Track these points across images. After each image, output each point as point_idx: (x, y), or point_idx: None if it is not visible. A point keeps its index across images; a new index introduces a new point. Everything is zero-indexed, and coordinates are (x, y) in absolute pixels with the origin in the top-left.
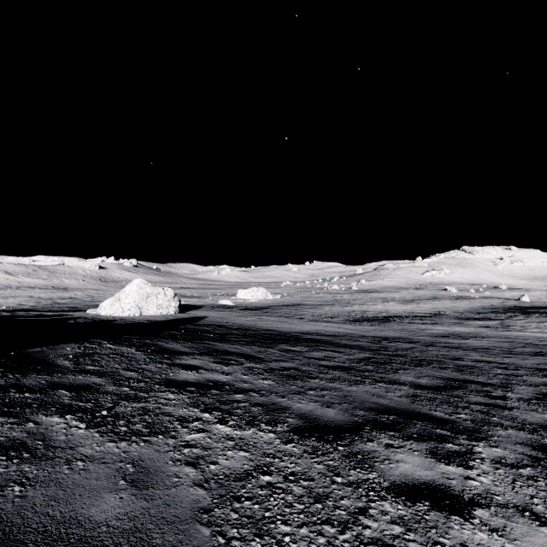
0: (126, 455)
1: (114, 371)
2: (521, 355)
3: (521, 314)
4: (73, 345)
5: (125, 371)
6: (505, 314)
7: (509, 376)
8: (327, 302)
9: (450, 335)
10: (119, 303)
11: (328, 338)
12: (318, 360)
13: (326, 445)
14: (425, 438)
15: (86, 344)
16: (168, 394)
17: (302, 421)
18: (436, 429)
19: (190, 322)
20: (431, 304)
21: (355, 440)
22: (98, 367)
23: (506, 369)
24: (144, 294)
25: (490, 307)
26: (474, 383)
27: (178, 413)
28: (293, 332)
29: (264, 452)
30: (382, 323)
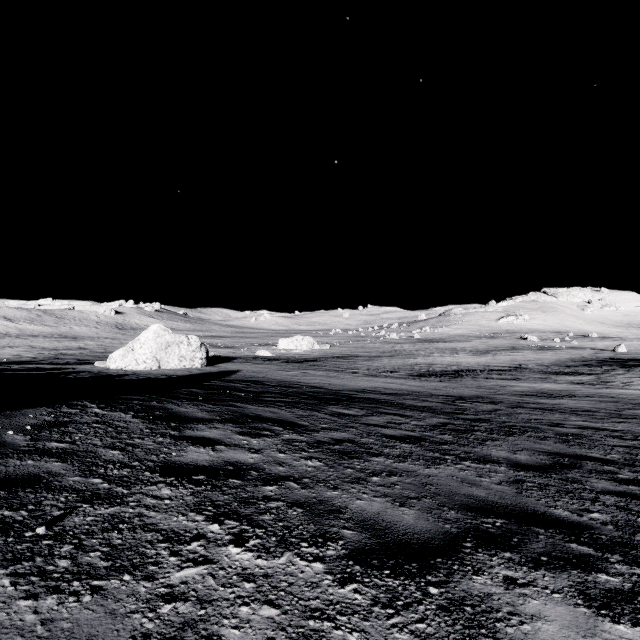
0: (45, 632)
1: (90, 450)
2: (635, 420)
3: (620, 368)
4: (42, 410)
5: (105, 449)
6: (600, 368)
7: (631, 449)
8: (385, 353)
9: (539, 393)
10: (132, 354)
11: (389, 398)
12: (379, 427)
13: (410, 585)
14: (560, 562)
15: (64, 409)
16: (162, 488)
17: (365, 535)
18: (570, 543)
19: (218, 377)
20: (509, 356)
21: (455, 572)
22: (67, 445)
23: (623, 439)
24: (163, 343)
25: (580, 359)
26: (590, 459)
27: (168, 524)
28: (345, 389)
29: (305, 606)
30: (453, 378)
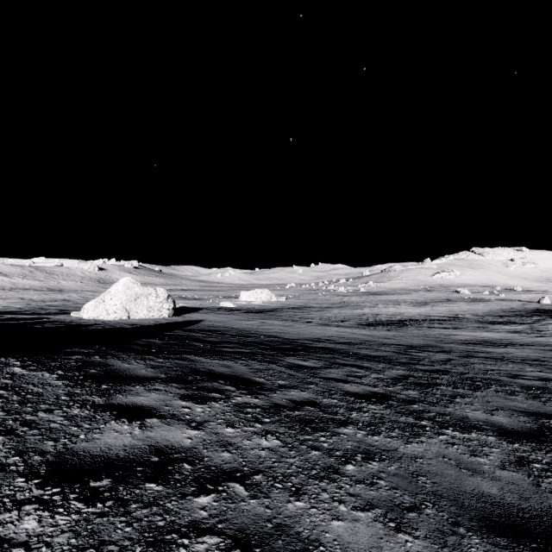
0: None
1: None
2: None
3: (550, 318)
4: None
5: None
6: (531, 318)
7: None
8: (335, 304)
9: (482, 342)
10: (103, 305)
11: (344, 347)
12: (340, 382)
13: None
14: None
15: None
16: (26, 515)
17: None
18: None
19: (181, 327)
20: (446, 307)
21: None
22: None
23: None
24: (132, 295)
25: (510, 310)
26: None
27: None
28: (301, 338)
29: None
30: (399, 327)
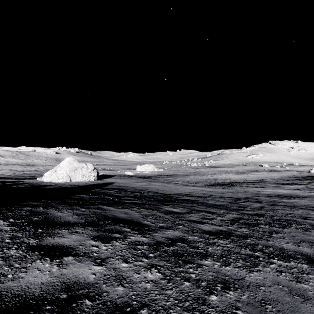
0: None
1: None
2: None
3: None
4: None
5: None
6: (306, 181)
7: None
8: (191, 173)
9: (279, 195)
10: (55, 174)
11: (198, 199)
12: (198, 223)
13: None
14: None
15: None
16: None
17: None
18: None
19: (101, 187)
20: (255, 174)
21: None
22: None
23: None
24: (72, 167)
25: (293, 176)
26: None
27: None
28: (172, 193)
29: None
30: (229, 187)
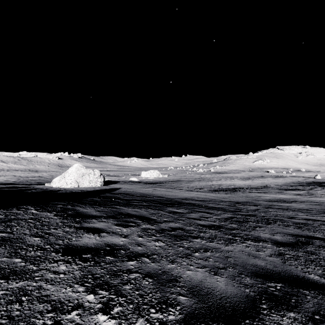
0: None
1: (20, 237)
2: None
3: (319, 187)
4: None
5: (30, 237)
6: (308, 187)
7: None
8: (196, 179)
9: (278, 200)
10: (64, 179)
11: (200, 203)
12: (196, 220)
13: None
14: None
15: (13, 210)
16: (60, 265)
17: (194, 301)
18: None
19: (109, 192)
20: (260, 180)
21: None
22: (6, 234)
23: None
24: (80, 173)
25: (297, 182)
26: (316, 239)
27: (58, 295)
28: (176, 198)
29: None
30: (232, 192)
